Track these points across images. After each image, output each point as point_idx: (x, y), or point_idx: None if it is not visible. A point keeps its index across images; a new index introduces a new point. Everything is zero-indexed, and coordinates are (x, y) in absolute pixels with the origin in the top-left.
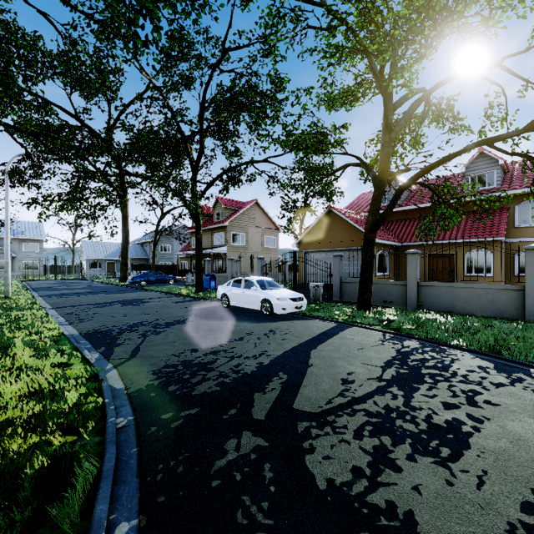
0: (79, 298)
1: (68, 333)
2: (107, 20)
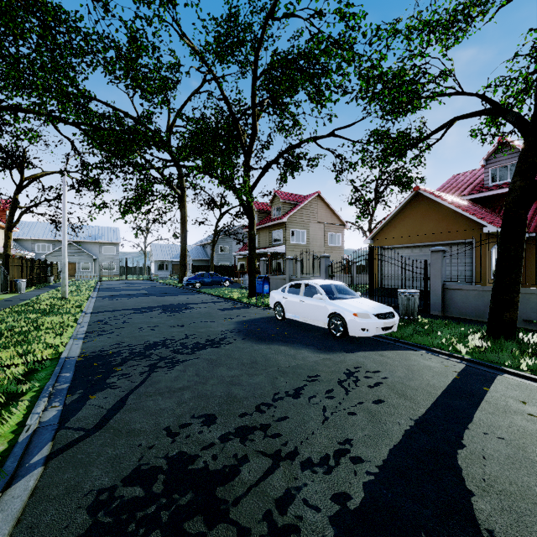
0: (128, 300)
1: (66, 354)
2: None
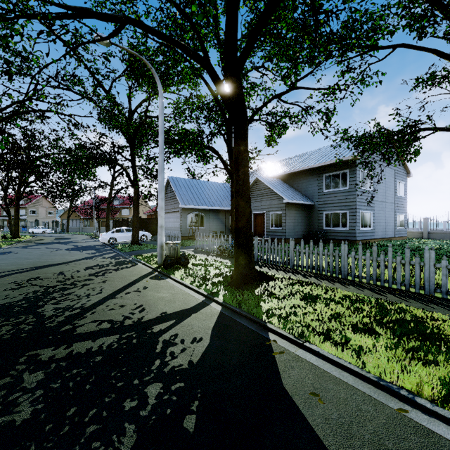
0: None
1: None
2: None
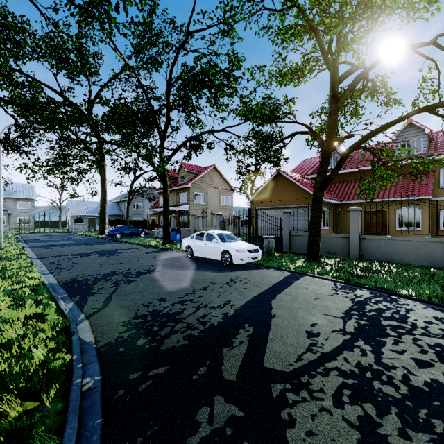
0: (62, 249)
1: (48, 282)
2: (85, 3)
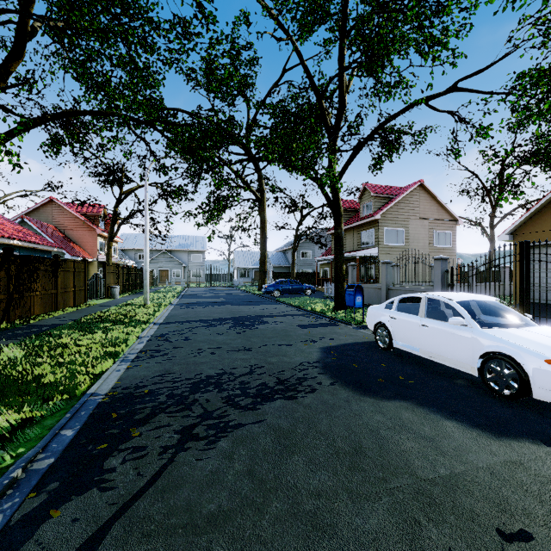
0: (202, 309)
1: (95, 388)
2: None
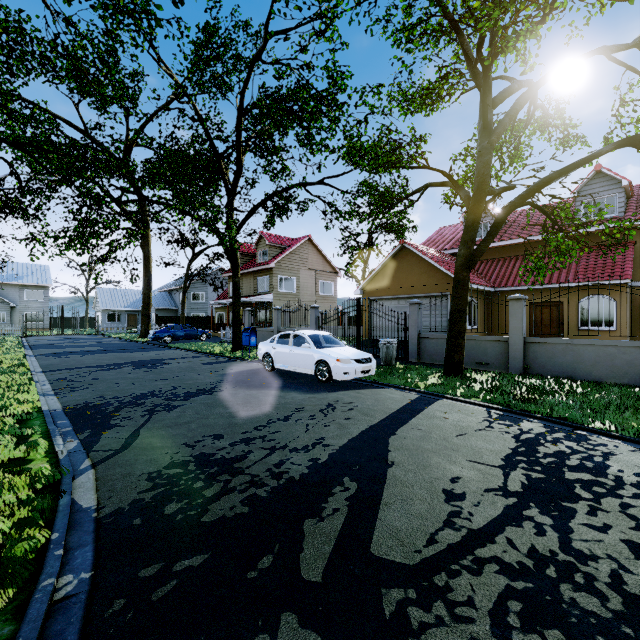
0: (83, 358)
1: (48, 408)
2: None
